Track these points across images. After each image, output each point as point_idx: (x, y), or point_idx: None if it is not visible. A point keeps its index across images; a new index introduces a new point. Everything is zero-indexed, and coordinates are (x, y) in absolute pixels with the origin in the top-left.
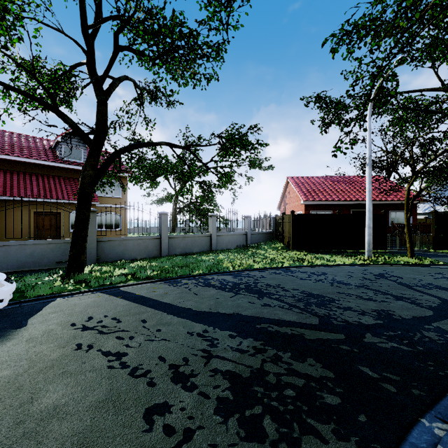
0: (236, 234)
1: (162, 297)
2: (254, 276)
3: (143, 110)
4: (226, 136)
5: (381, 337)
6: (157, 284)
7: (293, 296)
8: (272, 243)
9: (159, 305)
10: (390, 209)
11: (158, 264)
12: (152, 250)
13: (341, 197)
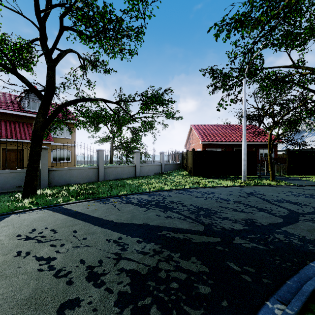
0: (154, 165)
1: (93, 212)
2: (163, 195)
3: (85, 75)
4: (146, 95)
5: (246, 239)
6: (91, 202)
7: (188, 210)
8: (179, 171)
9: (89, 218)
10: (259, 147)
11: (95, 187)
12: (91, 177)
13: (227, 139)
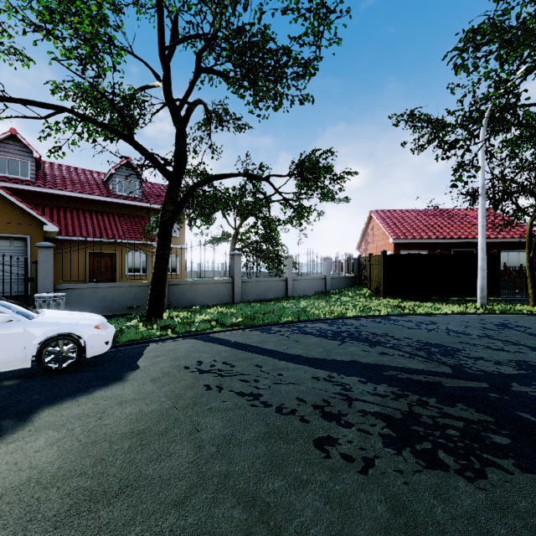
0: (315, 279)
1: (262, 344)
2: (352, 324)
3: (210, 136)
4: (308, 165)
5: (531, 387)
6: (247, 331)
7: (409, 345)
8: (357, 289)
9: (265, 351)
10: (500, 249)
11: (237, 310)
12: (224, 295)
13: (440, 234)
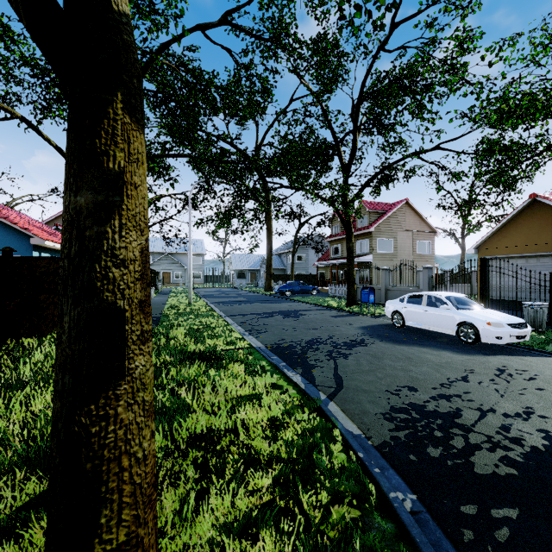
0: None
1: None
2: None
3: None
4: None
5: None
6: None
7: None
8: None
9: None
10: None
11: None
12: None
13: None
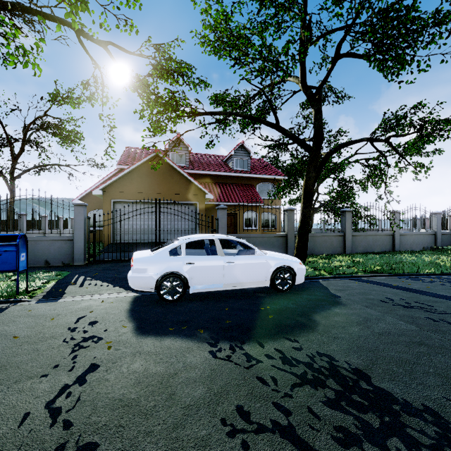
0: (422, 234)
1: (433, 291)
2: None
3: None
4: (431, 120)
5: None
6: (395, 278)
7: None
8: None
9: (446, 297)
10: None
11: (363, 260)
12: (336, 247)
13: None
